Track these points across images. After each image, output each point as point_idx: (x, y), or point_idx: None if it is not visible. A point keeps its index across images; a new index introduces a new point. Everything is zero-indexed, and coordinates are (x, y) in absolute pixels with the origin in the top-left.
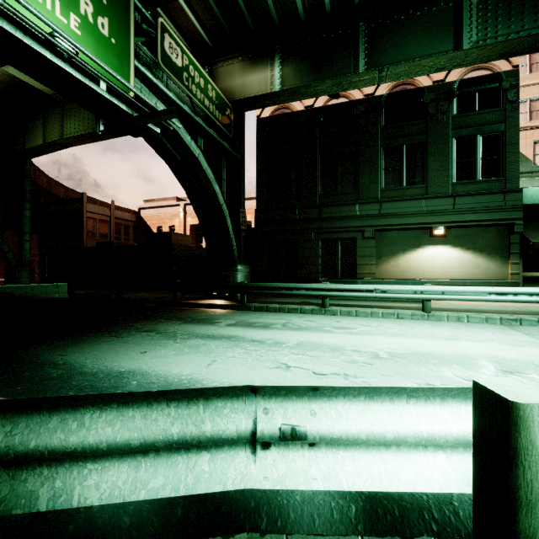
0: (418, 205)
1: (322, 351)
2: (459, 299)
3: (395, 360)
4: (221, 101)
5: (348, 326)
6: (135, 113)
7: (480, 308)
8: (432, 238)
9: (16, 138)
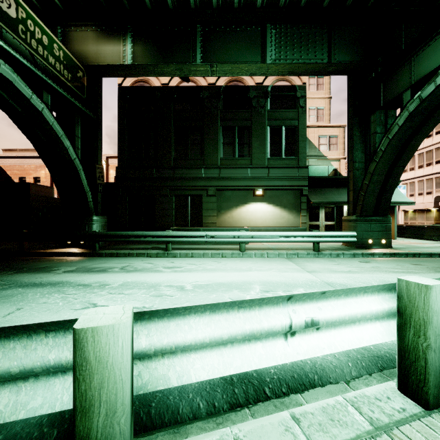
0: (245, 172)
1: (139, 289)
2: (262, 241)
3: (194, 291)
4: (72, 62)
5: (178, 265)
6: None
7: (279, 247)
8: (255, 197)
9: None
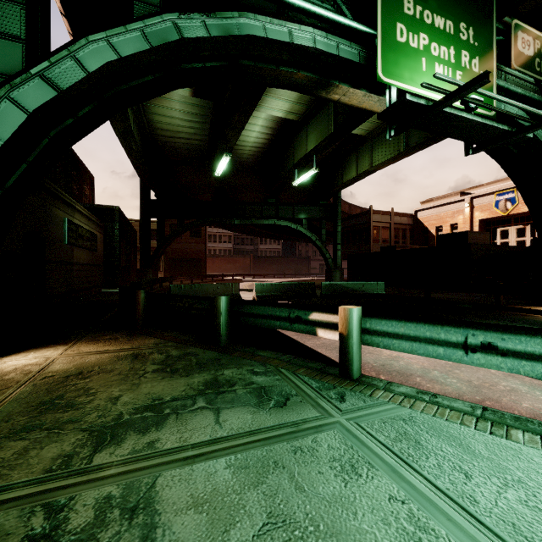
0: None
1: None
2: None
3: None
4: None
5: None
6: (512, 128)
7: None
8: None
9: (336, 176)
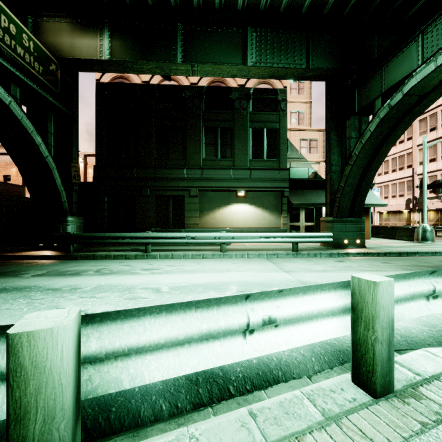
0: (228, 173)
1: (112, 292)
2: (243, 242)
3: (170, 293)
4: (43, 54)
5: (156, 267)
6: None
7: (260, 247)
8: (237, 198)
9: None
